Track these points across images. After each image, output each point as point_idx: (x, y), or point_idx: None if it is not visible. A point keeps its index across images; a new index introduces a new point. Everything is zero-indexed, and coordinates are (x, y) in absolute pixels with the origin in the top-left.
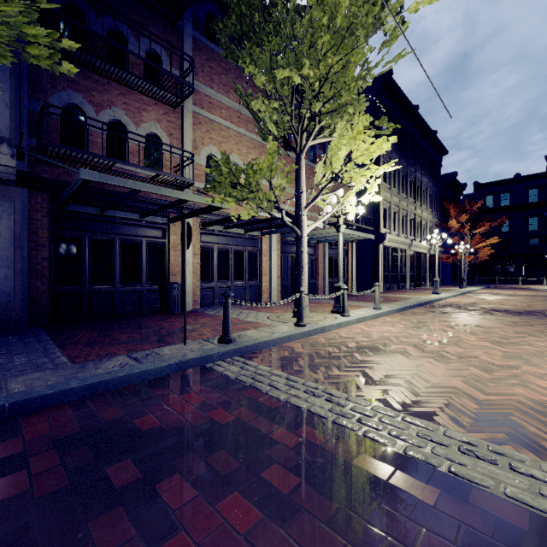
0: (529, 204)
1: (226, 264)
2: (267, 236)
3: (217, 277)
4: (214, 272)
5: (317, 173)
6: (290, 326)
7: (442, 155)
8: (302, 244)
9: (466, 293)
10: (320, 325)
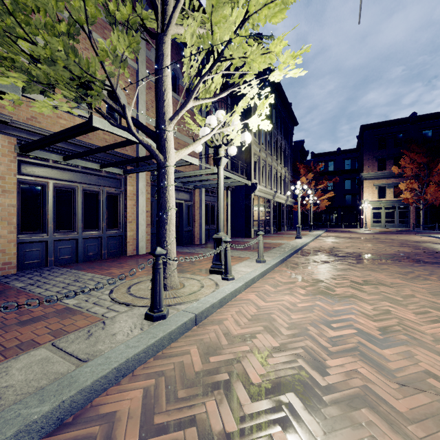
0: (346, 170)
1: (71, 208)
2: (132, 175)
3: (53, 226)
4: (47, 218)
5: (187, 51)
6: (137, 317)
7: (294, 125)
8: (167, 177)
9: (318, 237)
10: (192, 309)
